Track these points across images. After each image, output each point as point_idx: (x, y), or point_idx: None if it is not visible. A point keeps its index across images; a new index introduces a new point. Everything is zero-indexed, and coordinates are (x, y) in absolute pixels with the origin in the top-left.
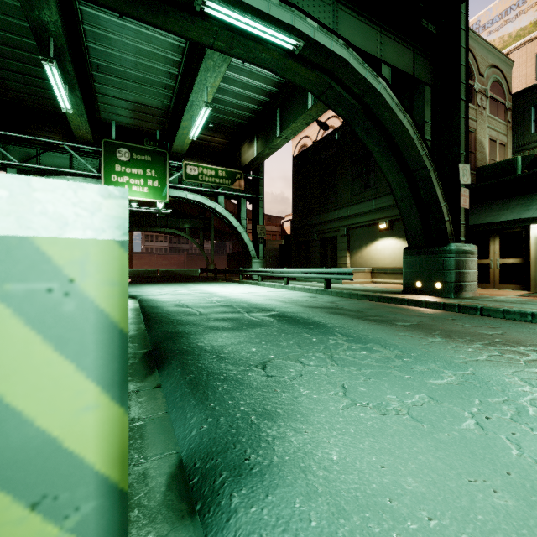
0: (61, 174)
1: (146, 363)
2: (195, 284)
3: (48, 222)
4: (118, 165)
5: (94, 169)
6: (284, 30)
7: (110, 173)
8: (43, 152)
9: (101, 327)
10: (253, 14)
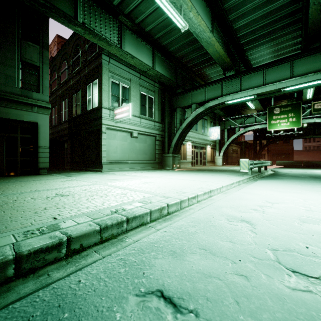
0: (252, 125)
1: (261, 178)
2: (316, 169)
3: (246, 160)
4: (274, 116)
5: (264, 120)
6: (317, 80)
7: (270, 120)
8: (246, 119)
9: (248, 163)
10: (302, 83)
